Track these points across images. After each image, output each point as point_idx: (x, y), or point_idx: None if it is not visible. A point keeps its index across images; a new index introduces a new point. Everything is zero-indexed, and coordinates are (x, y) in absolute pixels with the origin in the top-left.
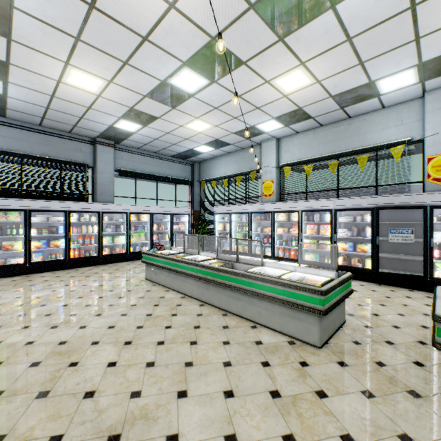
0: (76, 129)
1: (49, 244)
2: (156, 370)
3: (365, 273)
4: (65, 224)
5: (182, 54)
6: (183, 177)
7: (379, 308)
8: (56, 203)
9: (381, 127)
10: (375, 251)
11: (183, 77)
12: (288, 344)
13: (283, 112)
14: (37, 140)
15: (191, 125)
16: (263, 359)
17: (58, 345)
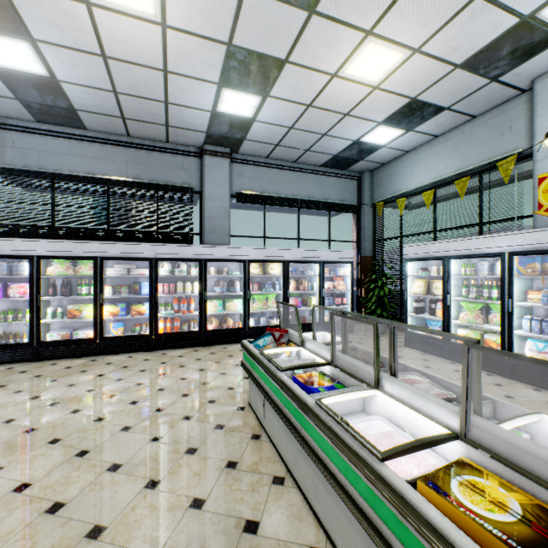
0: (172, 134)
1: (131, 310)
2: None
3: None
4: (150, 279)
5: None
6: (342, 200)
7: None
8: (136, 247)
9: None
10: None
11: None
12: None
13: None
14: (126, 158)
15: (354, 67)
16: None
17: None
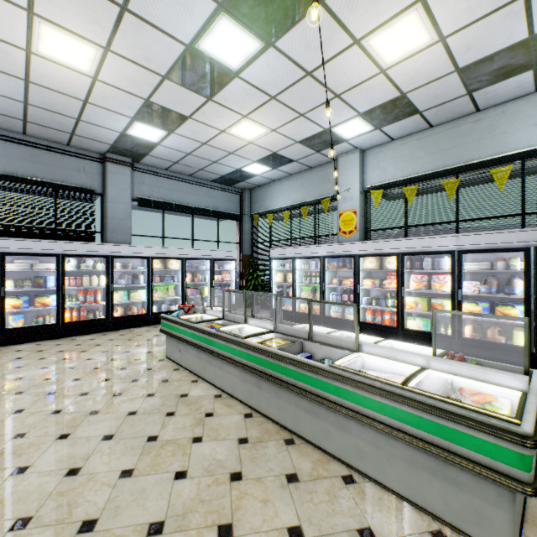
0: (75, 140)
1: (34, 303)
2: None
3: (513, 352)
4: (57, 273)
5: None
6: (229, 209)
7: None
8: (42, 243)
9: (532, 122)
10: (536, 318)
11: (220, 36)
12: None
13: (376, 103)
14: (20, 155)
15: (236, 130)
16: None
17: None
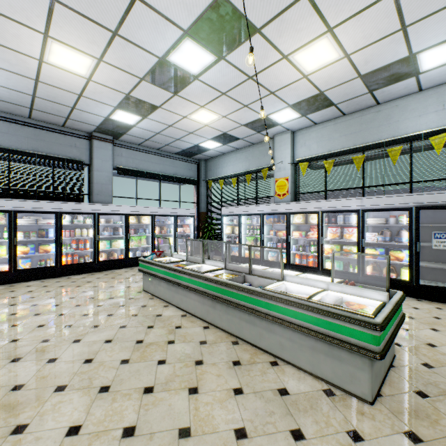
0: (69, 122)
1: (38, 250)
2: (136, 444)
3: (401, 285)
4: (56, 227)
5: (183, 19)
6: (188, 176)
7: (432, 334)
8: (45, 204)
9: (417, 114)
10: (415, 259)
11: (185, 52)
12: (325, 396)
13: (301, 98)
14: (26, 135)
15: (195, 116)
16: (293, 424)
17: (10, 392)
